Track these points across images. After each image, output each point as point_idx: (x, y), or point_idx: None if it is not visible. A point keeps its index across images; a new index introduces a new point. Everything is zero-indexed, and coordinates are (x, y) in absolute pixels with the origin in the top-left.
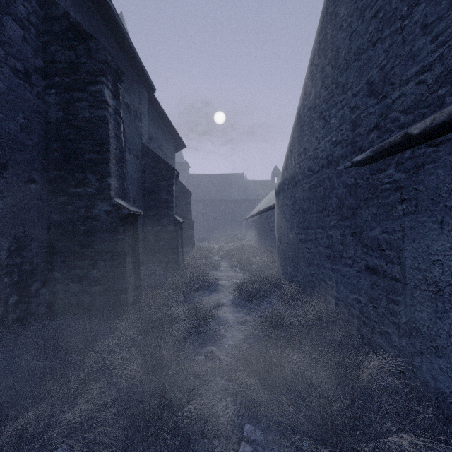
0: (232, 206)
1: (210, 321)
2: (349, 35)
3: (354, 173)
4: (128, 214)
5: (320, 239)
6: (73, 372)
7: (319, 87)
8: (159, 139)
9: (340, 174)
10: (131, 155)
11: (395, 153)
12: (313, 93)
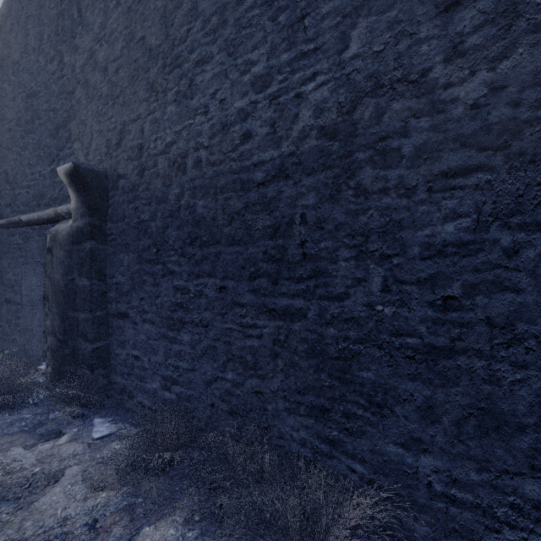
0: None
1: None
2: None
3: None
4: None
5: None
6: None
7: None
8: None
9: None
10: None
11: (19, 227)
12: None
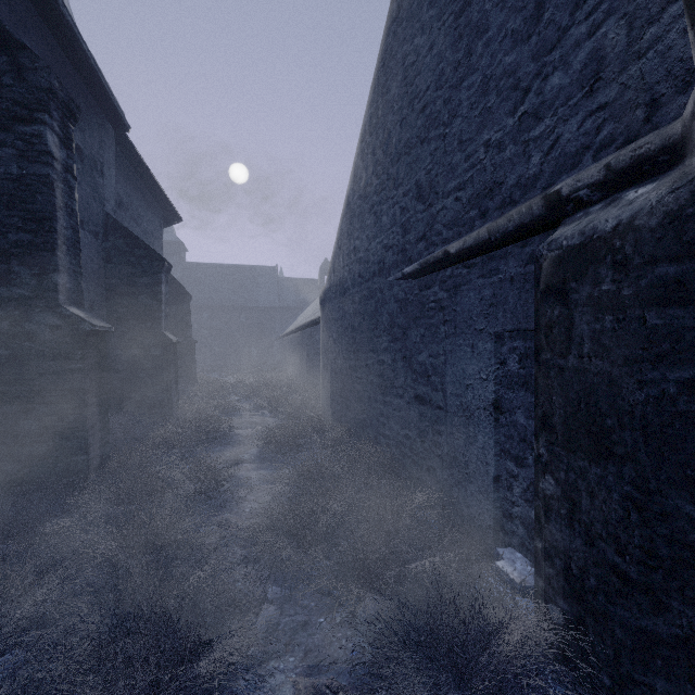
0: (260, 317)
1: (223, 484)
2: (400, 121)
3: (404, 286)
4: (90, 331)
5: (372, 365)
6: (8, 568)
7: (370, 173)
8: (134, 205)
9: (391, 285)
10: (85, 231)
11: (439, 270)
12: (365, 178)
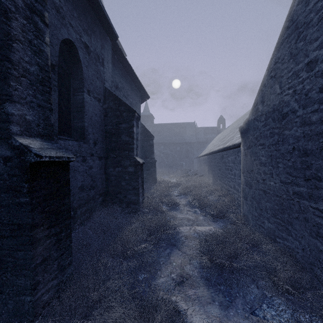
0: (186, 147)
1: None
2: None
3: None
4: (38, 161)
5: None
6: None
7: None
8: (125, 89)
9: None
10: (90, 96)
11: None
12: None
